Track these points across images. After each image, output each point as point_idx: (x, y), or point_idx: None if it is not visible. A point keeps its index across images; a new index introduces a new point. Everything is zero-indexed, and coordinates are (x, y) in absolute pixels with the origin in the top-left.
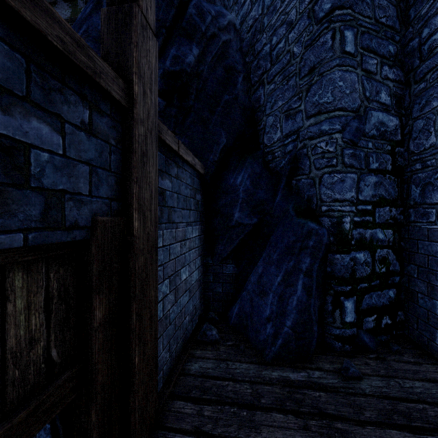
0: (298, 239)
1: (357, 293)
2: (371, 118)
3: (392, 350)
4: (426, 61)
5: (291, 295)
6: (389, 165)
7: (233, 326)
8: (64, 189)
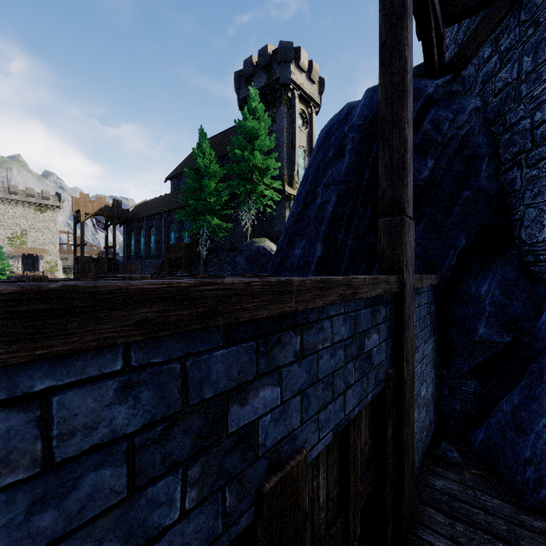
0: None
1: None
2: None
3: None
4: None
5: None
6: None
7: (476, 452)
8: (378, 363)
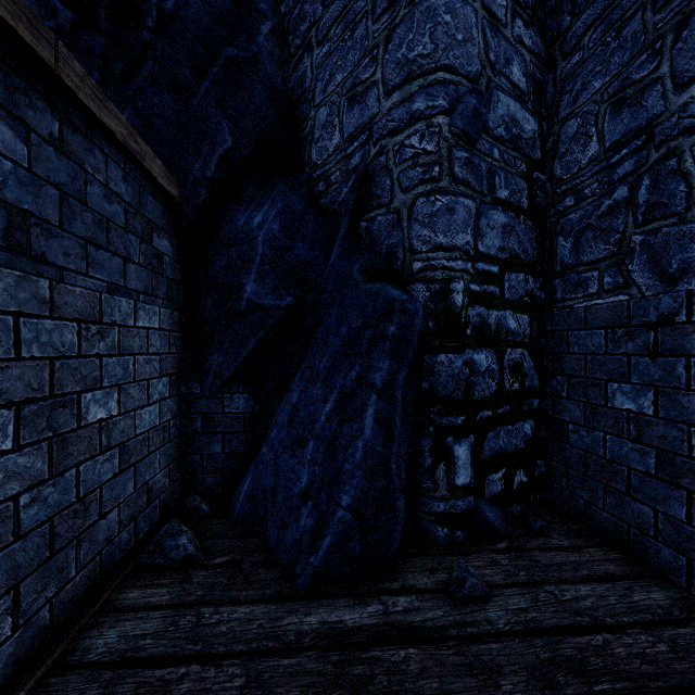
0: (366, 322)
1: (476, 430)
2: (498, 104)
3: (532, 529)
4: (582, 13)
5: (353, 439)
6: (525, 200)
7: (238, 520)
8: None
